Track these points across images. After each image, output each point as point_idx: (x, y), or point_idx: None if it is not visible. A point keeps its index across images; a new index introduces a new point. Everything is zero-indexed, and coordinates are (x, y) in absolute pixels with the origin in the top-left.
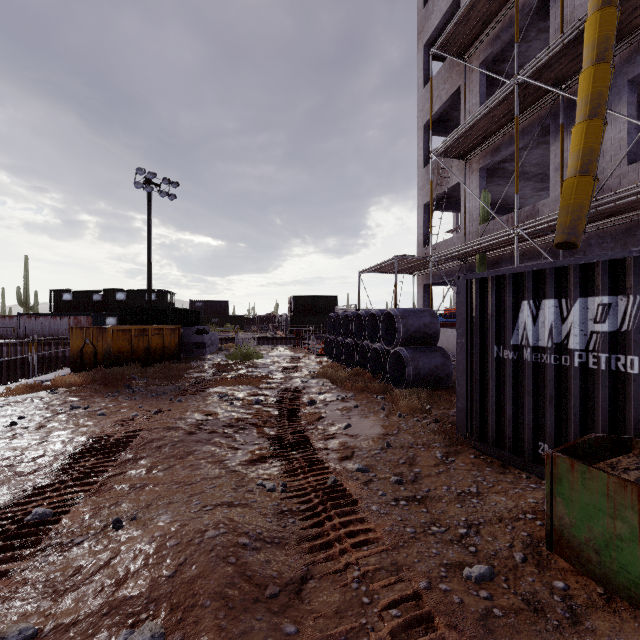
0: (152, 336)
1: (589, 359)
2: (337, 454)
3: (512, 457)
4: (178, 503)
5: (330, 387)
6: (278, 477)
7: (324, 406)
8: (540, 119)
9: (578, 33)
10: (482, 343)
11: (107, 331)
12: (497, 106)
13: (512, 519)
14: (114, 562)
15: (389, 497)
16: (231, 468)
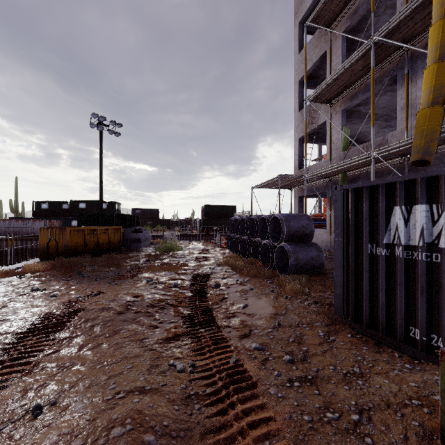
0: (100, 234)
1: None
2: (237, 332)
3: (384, 337)
4: (96, 387)
5: (231, 273)
6: (188, 356)
7: (226, 288)
8: (389, 71)
9: (423, 0)
10: (357, 241)
11: (66, 231)
12: (356, 61)
13: (399, 405)
14: None
15: (284, 377)
16: (149, 347)
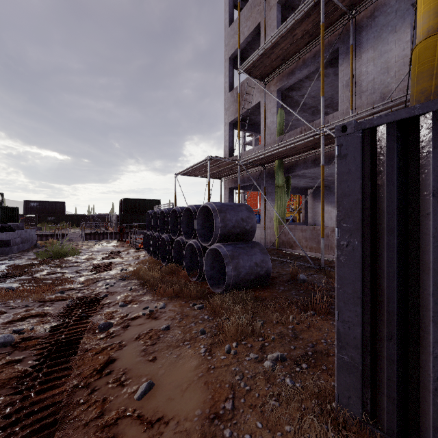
0: None
1: None
2: None
3: None
4: None
5: (139, 292)
6: None
7: (122, 330)
8: (330, 44)
9: None
10: (403, 248)
11: None
12: (300, 22)
13: None
14: None
15: None
16: None
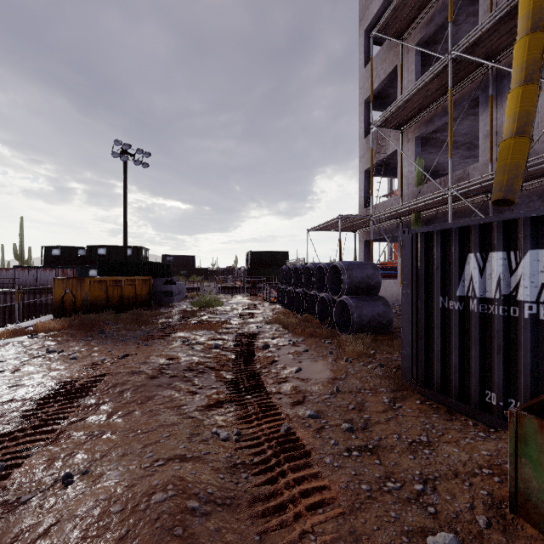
0: (125, 286)
1: (540, 311)
2: (289, 398)
3: (458, 404)
4: (131, 455)
5: (282, 332)
6: (233, 424)
7: (277, 350)
8: (470, 92)
9: (509, 10)
10: (427, 294)
11: (85, 282)
12: (432, 80)
13: (468, 474)
14: (53, 531)
15: (341, 447)
16: (188, 414)
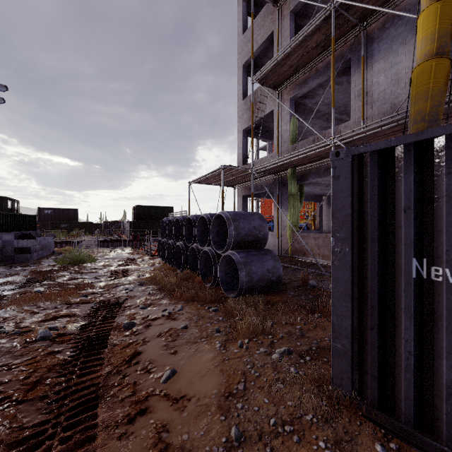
0: None
1: None
2: None
3: None
4: None
5: (157, 296)
6: None
7: (144, 329)
8: (342, 55)
9: None
10: (383, 253)
11: None
12: (312, 34)
13: None
14: None
15: None
16: None
